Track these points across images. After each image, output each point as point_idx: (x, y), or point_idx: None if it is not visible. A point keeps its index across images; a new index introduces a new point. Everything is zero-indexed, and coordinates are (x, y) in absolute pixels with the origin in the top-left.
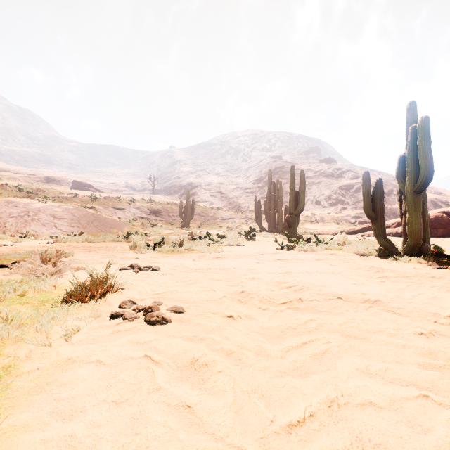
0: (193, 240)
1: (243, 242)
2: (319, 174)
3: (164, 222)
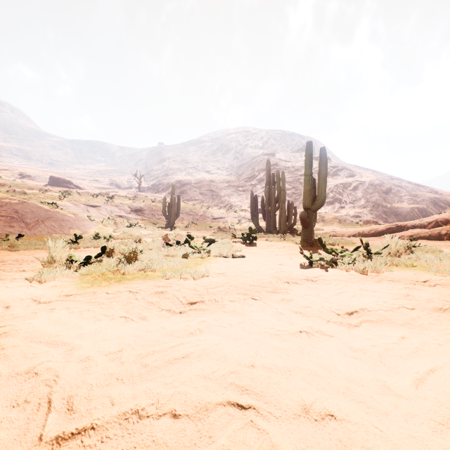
0: (167, 247)
1: (241, 249)
2: (314, 171)
3: (146, 221)
